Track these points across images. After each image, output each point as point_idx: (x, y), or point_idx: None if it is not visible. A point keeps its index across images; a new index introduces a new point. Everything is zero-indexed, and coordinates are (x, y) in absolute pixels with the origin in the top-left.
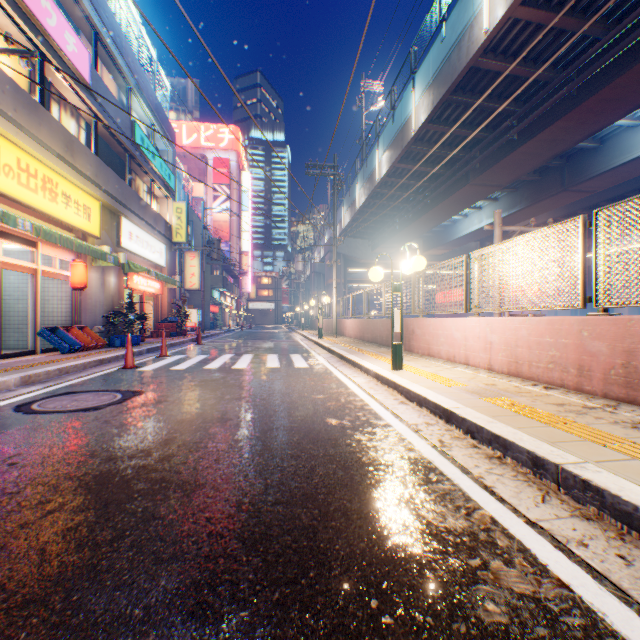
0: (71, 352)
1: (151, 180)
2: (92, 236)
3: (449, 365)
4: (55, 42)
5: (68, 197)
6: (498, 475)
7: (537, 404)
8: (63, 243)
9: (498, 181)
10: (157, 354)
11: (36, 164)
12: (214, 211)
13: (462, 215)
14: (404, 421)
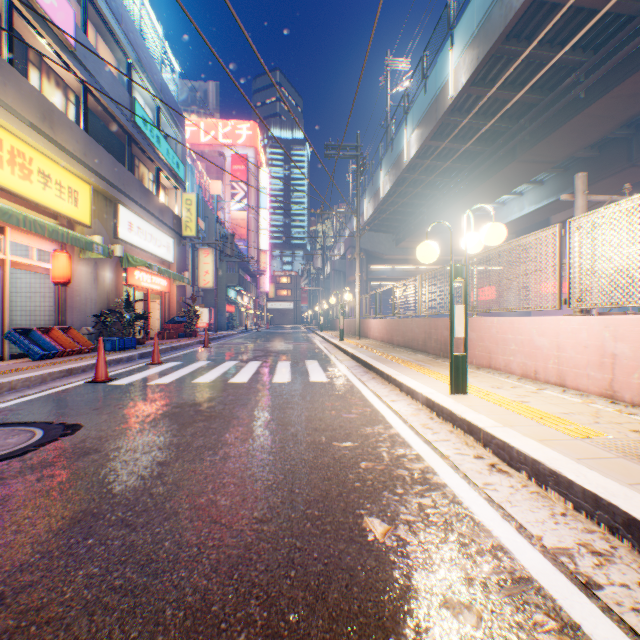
0: (44, 358)
1: (156, 168)
2: (80, 224)
3: (531, 385)
4: None
5: (46, 176)
6: None
7: None
8: (29, 226)
9: (552, 155)
10: (150, 360)
11: None
12: (232, 209)
13: (499, 203)
14: (530, 535)
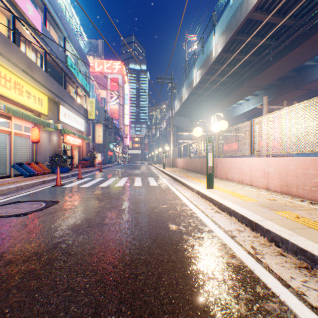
0: (29, 176)
1: (76, 86)
2: (43, 114)
3: (240, 185)
4: (21, 9)
5: (29, 93)
6: (316, 291)
7: (315, 217)
8: (24, 117)
9: (260, 84)
10: (77, 177)
11: (10, 74)
12: (111, 104)
13: (238, 104)
14: (221, 227)
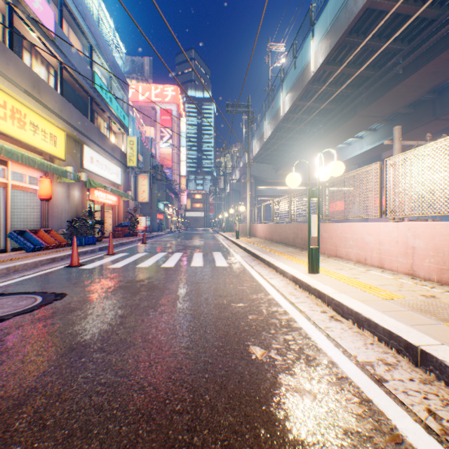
0: (35, 251)
1: (109, 119)
2: (58, 158)
3: (362, 267)
4: None
5: (35, 126)
6: None
7: None
8: (25, 161)
9: (381, 112)
10: (107, 252)
11: (5, 97)
12: (161, 147)
13: (346, 144)
14: (350, 355)
